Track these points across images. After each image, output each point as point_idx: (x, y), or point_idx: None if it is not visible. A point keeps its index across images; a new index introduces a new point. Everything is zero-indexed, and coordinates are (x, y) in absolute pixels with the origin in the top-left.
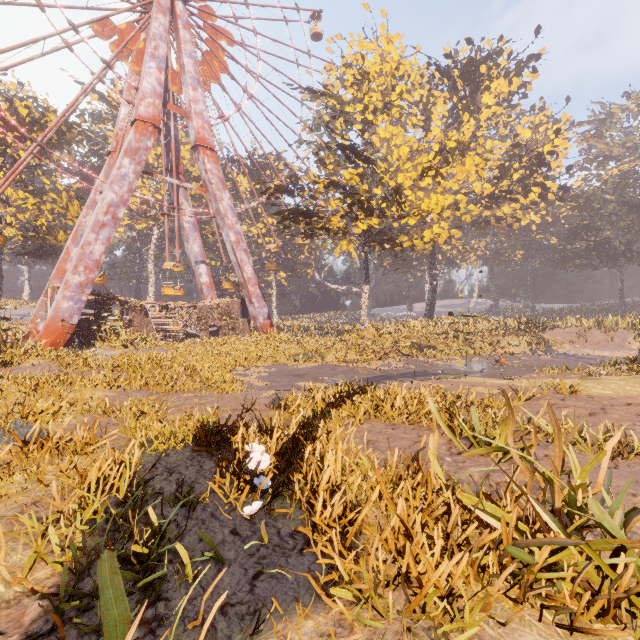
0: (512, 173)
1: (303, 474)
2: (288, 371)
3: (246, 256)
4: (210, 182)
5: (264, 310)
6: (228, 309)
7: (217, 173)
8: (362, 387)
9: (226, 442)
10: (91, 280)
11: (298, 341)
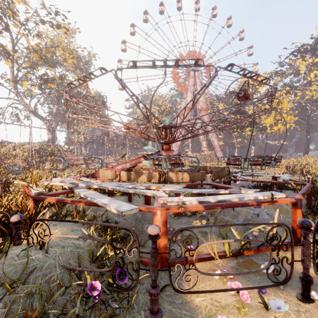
0: None
1: None
2: None
3: (215, 139)
4: (204, 119)
5: (221, 155)
6: (210, 155)
7: (206, 116)
8: None
9: None
10: (177, 149)
11: None
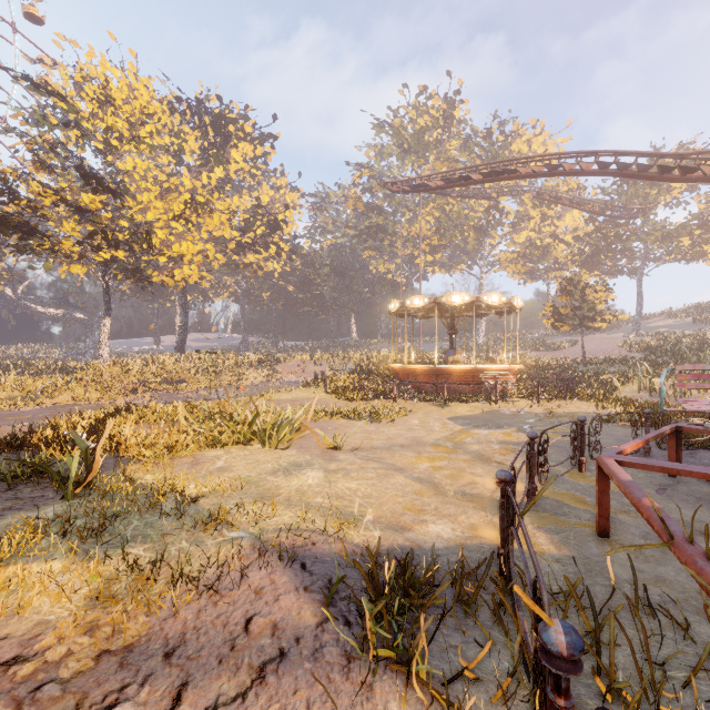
0: (256, 229)
1: (108, 440)
2: (9, 415)
3: None
4: None
5: None
6: None
7: None
8: (126, 408)
9: (24, 446)
10: None
11: (5, 382)
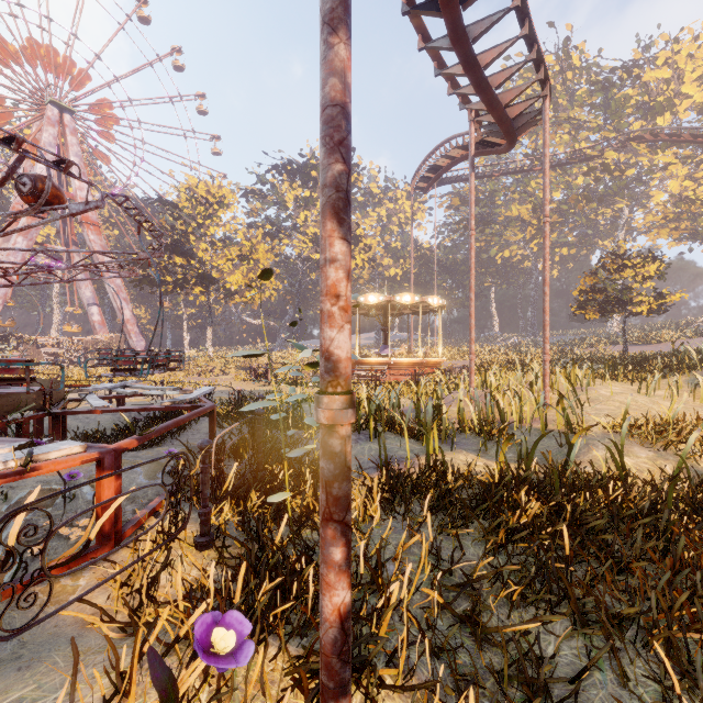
0: None
1: None
2: None
3: (125, 303)
4: (94, 249)
5: (142, 343)
6: (113, 342)
7: (100, 242)
8: None
9: None
10: None
11: None
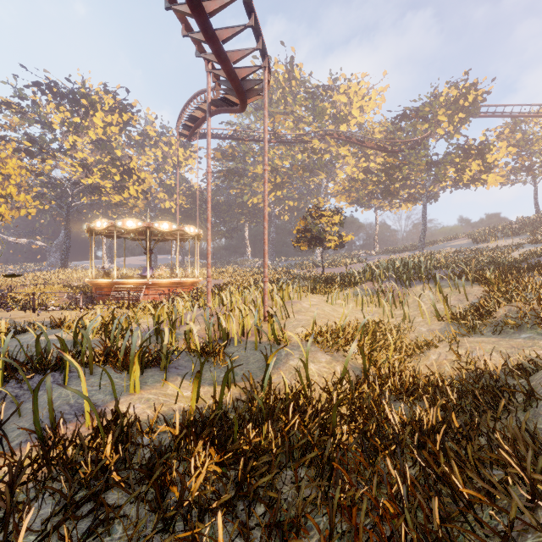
0: (110, 176)
1: None
2: None
3: None
4: None
5: None
6: None
7: None
8: None
9: None
10: None
11: None
